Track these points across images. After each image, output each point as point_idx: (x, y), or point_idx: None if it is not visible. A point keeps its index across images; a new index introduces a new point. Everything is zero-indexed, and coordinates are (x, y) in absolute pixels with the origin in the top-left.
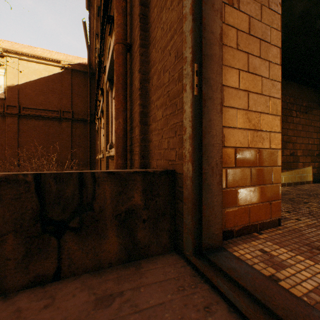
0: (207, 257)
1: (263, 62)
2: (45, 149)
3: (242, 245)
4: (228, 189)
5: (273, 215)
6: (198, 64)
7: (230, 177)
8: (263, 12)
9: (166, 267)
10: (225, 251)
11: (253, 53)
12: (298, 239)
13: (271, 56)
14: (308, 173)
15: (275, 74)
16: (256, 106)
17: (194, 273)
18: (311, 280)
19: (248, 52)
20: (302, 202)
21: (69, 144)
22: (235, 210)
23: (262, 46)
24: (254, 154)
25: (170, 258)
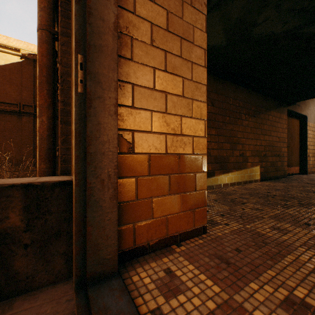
0: (88, 291)
1: (185, 62)
2: (1, 146)
3: (150, 264)
4: (140, 200)
5: (197, 224)
6: (85, 56)
7: (143, 187)
8: (185, 9)
9: (45, 304)
10: (115, 280)
11: (173, 51)
12: (214, 250)
13: (194, 57)
14: (256, 172)
15: (199, 76)
16: (176, 109)
17: (75, 311)
18: (197, 311)
19: (166, 50)
20: (241, 202)
21: (30, 141)
22: (149, 223)
23: (184, 45)
24: (173, 160)
25: (60, 289)
